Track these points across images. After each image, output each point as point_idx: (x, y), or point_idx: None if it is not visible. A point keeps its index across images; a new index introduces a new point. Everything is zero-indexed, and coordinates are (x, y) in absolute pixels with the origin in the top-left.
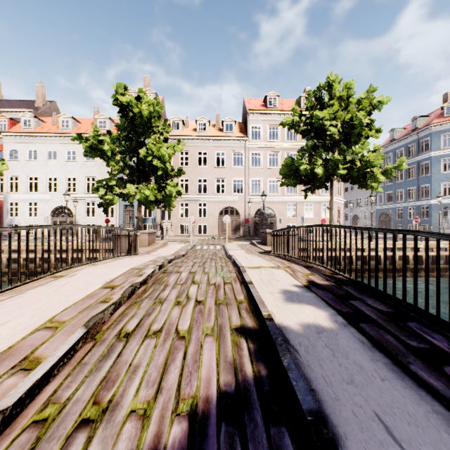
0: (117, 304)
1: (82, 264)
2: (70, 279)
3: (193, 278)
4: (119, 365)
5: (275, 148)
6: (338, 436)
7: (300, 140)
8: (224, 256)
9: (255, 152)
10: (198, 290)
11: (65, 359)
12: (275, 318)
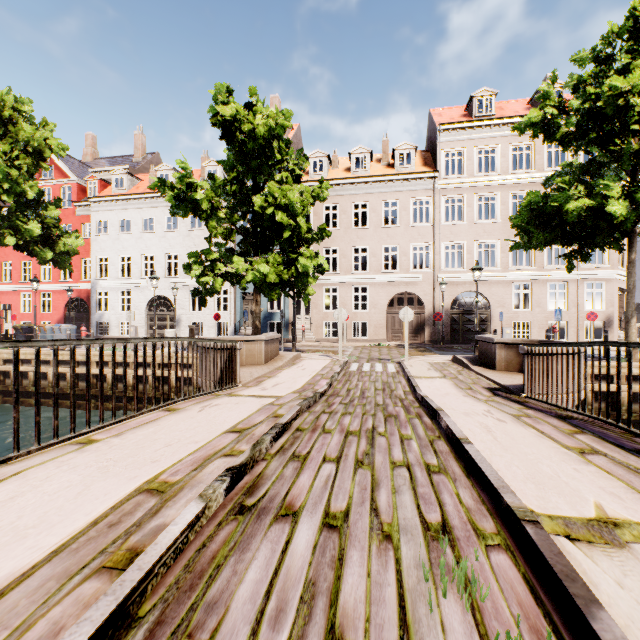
0: None
1: (56, 440)
2: None
3: (336, 585)
4: None
5: (489, 186)
6: None
7: (539, 169)
8: (412, 400)
9: (452, 197)
10: None
11: None
12: None
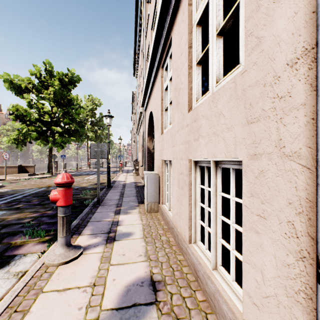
0: None
1: None
2: None
3: None
4: None
5: None
6: None
7: None
8: None
9: None
10: None
11: None
12: None
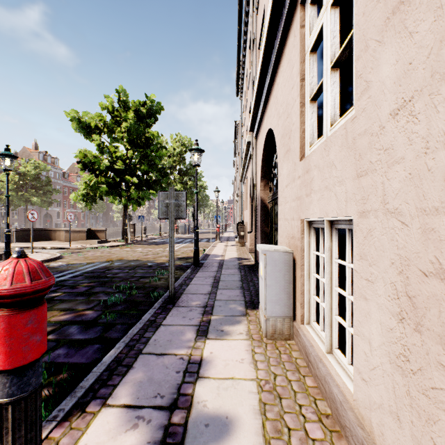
0: None
1: None
2: None
3: None
4: None
5: None
6: None
7: None
8: None
9: None
10: None
11: None
12: None
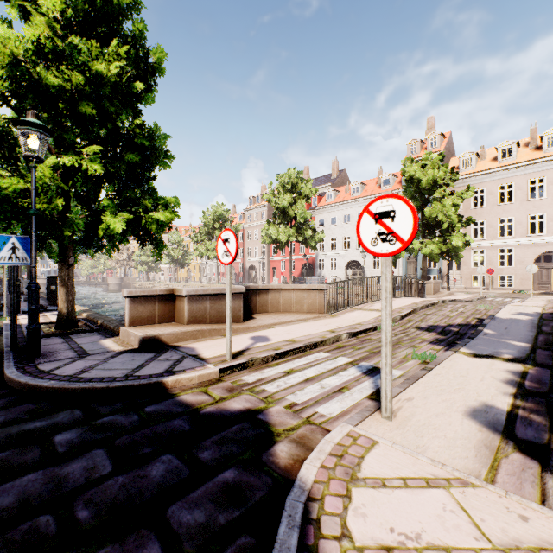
0: (421, 308)
1: (394, 297)
2: (394, 301)
3: (464, 307)
4: (426, 317)
5: None
6: (488, 327)
7: None
8: None
9: None
10: (464, 310)
11: (409, 314)
12: (497, 316)
